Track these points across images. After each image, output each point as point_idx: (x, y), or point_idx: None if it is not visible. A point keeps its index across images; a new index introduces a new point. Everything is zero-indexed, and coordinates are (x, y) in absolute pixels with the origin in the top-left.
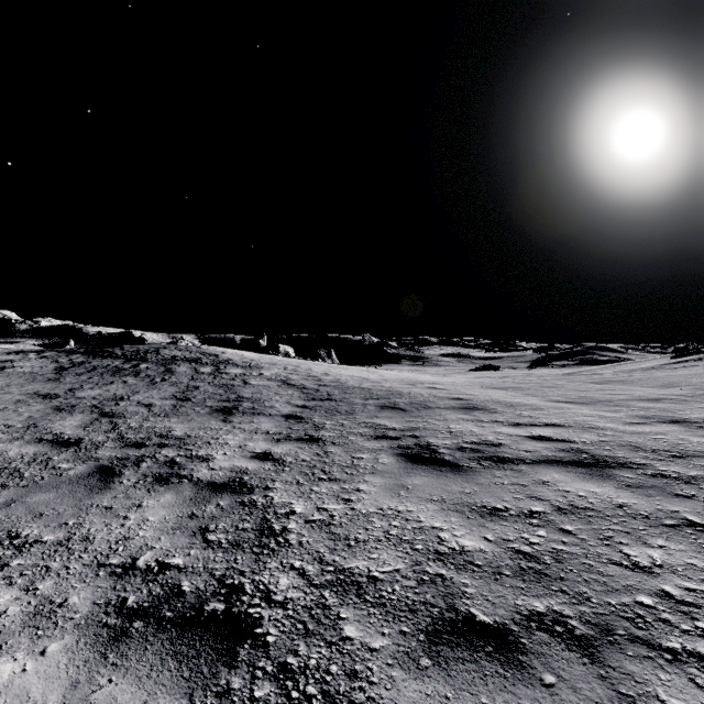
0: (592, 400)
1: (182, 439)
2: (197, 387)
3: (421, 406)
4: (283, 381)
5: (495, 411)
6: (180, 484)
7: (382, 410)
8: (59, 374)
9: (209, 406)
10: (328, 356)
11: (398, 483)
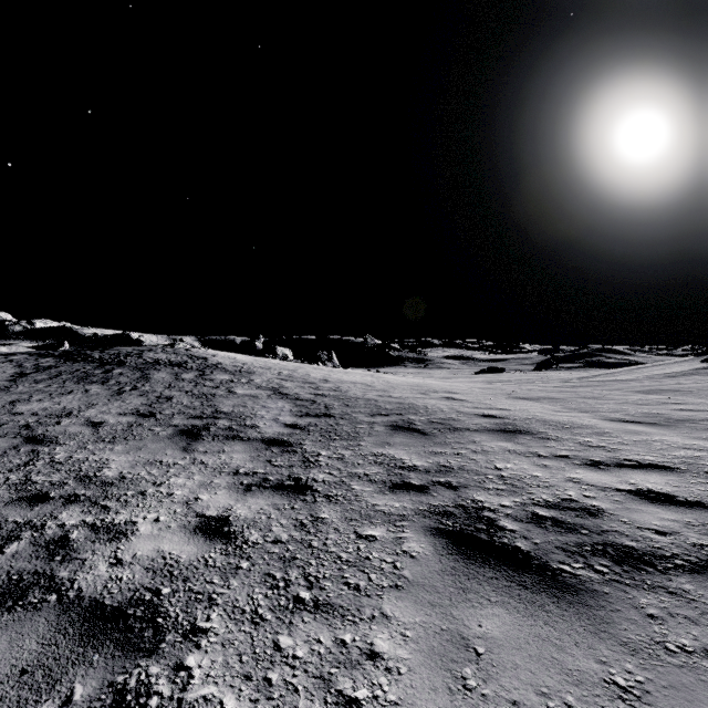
0: (667, 420)
1: (108, 485)
2: (170, 398)
3: (445, 427)
4: (274, 389)
5: (547, 437)
6: (36, 611)
7: (394, 433)
8: (14, 381)
9: (174, 425)
10: (328, 359)
11: (452, 630)
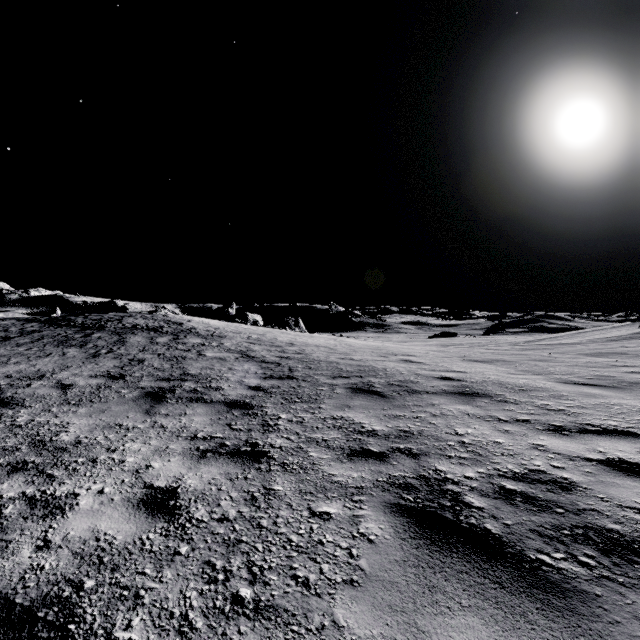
0: (620, 383)
1: (60, 451)
2: (142, 361)
3: (404, 389)
4: (242, 352)
5: (505, 400)
6: None
7: (354, 396)
8: None
9: (141, 387)
10: (295, 325)
11: None
